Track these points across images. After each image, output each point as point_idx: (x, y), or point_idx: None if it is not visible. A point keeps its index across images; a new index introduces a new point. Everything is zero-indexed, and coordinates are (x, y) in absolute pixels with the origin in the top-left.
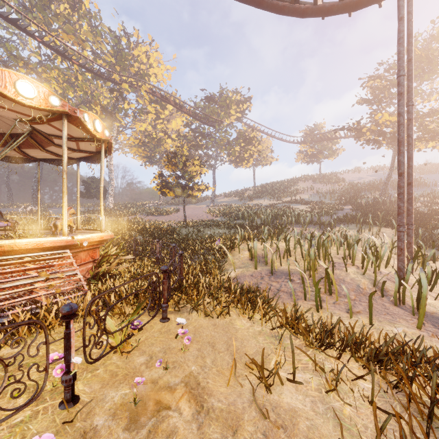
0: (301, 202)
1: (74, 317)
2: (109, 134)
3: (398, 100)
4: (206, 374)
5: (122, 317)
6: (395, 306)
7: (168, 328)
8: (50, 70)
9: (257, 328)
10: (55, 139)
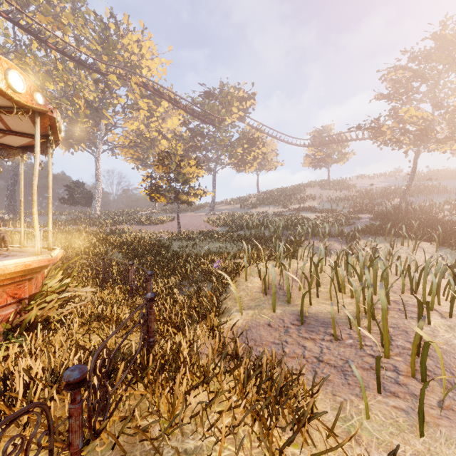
0: (311, 209)
1: None
2: (46, 102)
3: None
4: None
5: None
6: None
7: None
8: (24, 57)
9: None
10: None
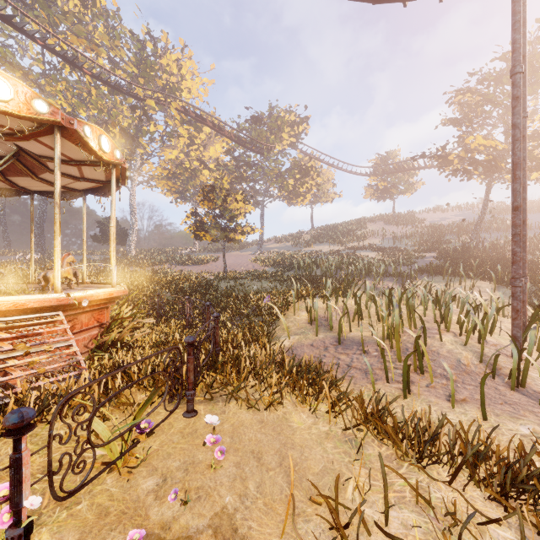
0: (371, 248)
1: (27, 431)
2: (121, 156)
3: (512, 107)
4: (248, 511)
5: (130, 408)
6: (513, 391)
7: (194, 427)
8: (56, 83)
9: (323, 428)
10: (49, 163)
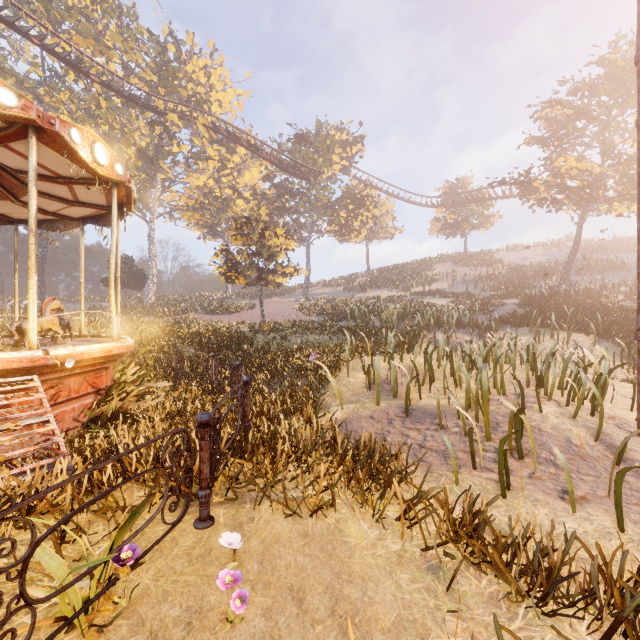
0: (439, 293)
1: None
2: (124, 172)
3: (638, 103)
4: None
5: (121, 513)
6: None
7: (207, 545)
8: (57, 93)
9: (393, 545)
10: None
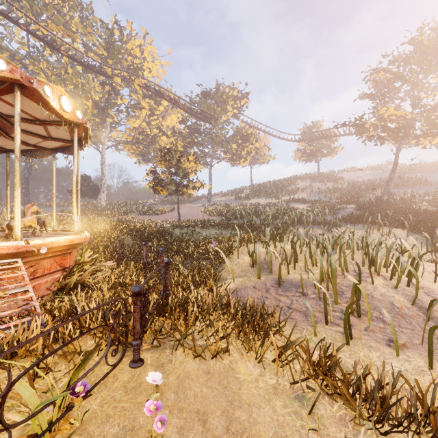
0: (300, 200)
1: None
2: (82, 117)
3: None
4: None
5: (78, 356)
6: None
7: (138, 379)
8: (38, 63)
9: (270, 380)
10: None
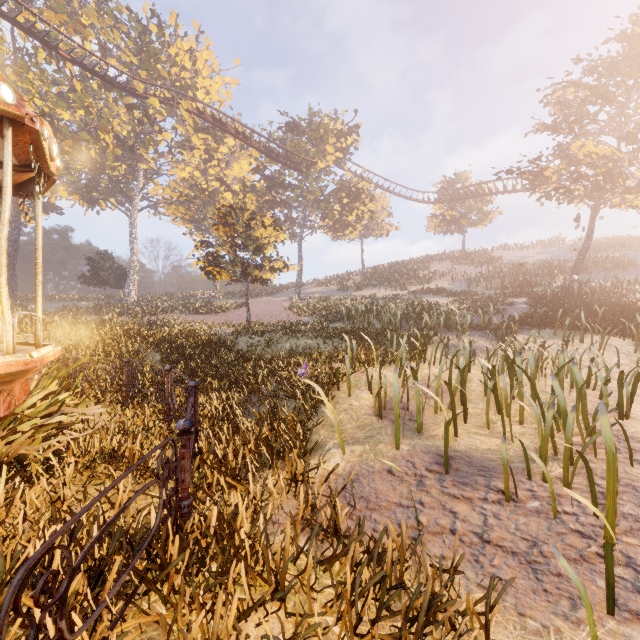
0: (439, 292)
1: None
2: (19, 102)
3: None
4: None
5: None
6: None
7: None
8: (26, 72)
9: None
10: None
